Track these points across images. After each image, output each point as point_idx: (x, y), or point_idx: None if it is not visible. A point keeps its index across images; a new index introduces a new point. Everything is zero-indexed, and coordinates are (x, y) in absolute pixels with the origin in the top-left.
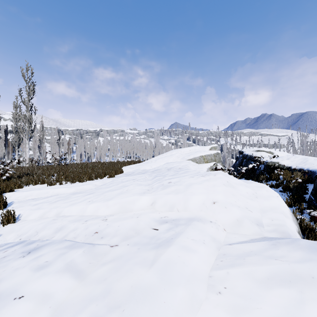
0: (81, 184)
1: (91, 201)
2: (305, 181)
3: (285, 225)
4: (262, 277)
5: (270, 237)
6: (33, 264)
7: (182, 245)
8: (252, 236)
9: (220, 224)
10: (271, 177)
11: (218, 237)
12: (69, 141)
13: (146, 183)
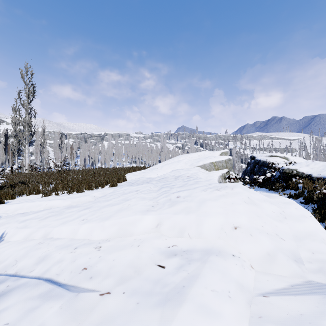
0: (79, 196)
1: (85, 220)
2: None
3: None
4: None
5: (317, 283)
6: None
7: (198, 303)
8: (291, 278)
9: (245, 259)
10: (288, 186)
11: (246, 282)
12: (71, 145)
13: (151, 195)
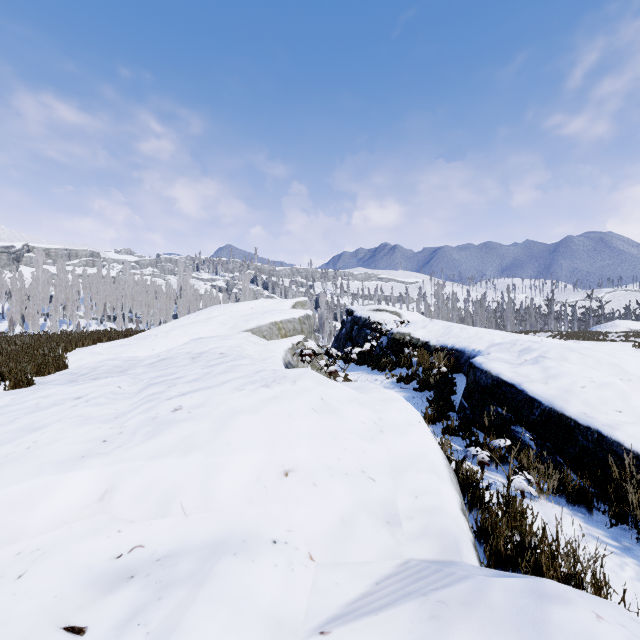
0: None
1: None
2: (450, 368)
3: (443, 507)
4: None
5: (418, 564)
6: None
7: None
8: (379, 564)
9: (299, 542)
10: (399, 361)
11: (291, 608)
12: None
13: (113, 409)
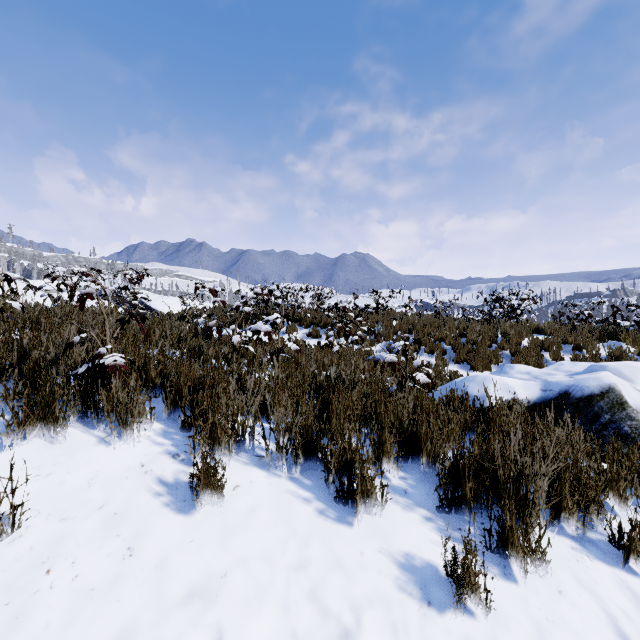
0: None
1: None
2: None
3: None
4: None
5: None
6: None
7: None
8: None
9: None
10: None
11: None
12: None
13: None
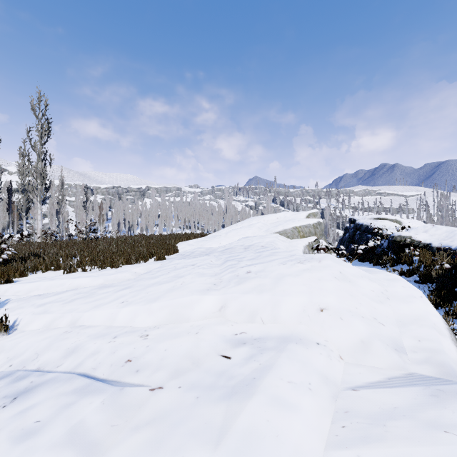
0: (114, 272)
1: (126, 303)
2: (454, 266)
3: (443, 350)
4: None
5: (421, 375)
6: (15, 426)
7: (272, 395)
8: (389, 370)
9: (333, 348)
10: (399, 259)
11: (332, 375)
12: (100, 204)
13: (212, 271)
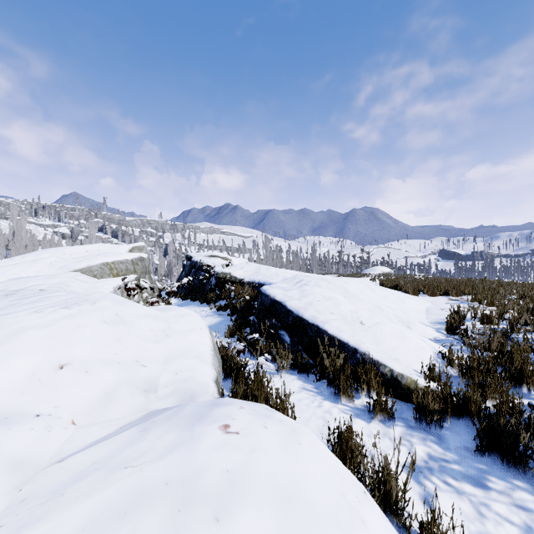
0: None
1: None
2: (255, 297)
3: (193, 377)
4: (72, 532)
5: (157, 410)
6: None
7: None
8: (129, 417)
9: (64, 414)
10: (221, 295)
11: (38, 453)
12: None
13: None
